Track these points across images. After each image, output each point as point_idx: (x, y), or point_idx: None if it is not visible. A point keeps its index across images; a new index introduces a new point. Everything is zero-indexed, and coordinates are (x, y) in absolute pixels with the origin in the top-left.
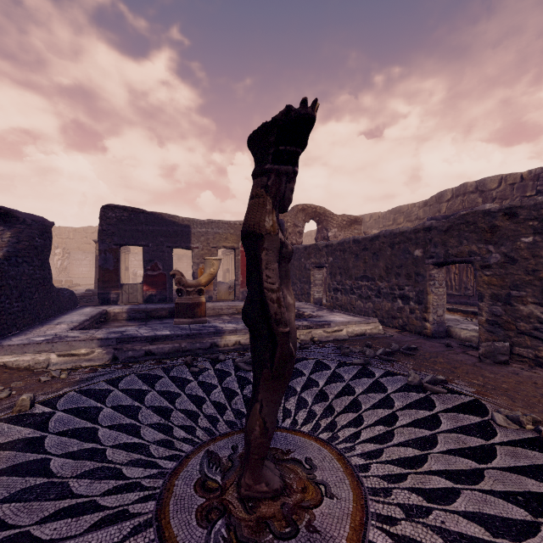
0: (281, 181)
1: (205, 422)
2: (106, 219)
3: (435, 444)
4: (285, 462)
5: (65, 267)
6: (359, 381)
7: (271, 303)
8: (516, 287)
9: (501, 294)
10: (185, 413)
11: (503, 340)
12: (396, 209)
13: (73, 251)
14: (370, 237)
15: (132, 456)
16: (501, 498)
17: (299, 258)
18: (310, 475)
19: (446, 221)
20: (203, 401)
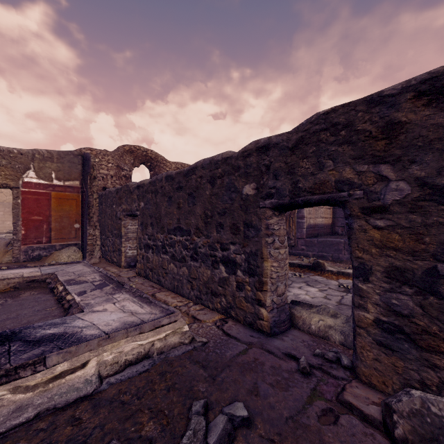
0: None
1: None
2: None
3: None
4: None
5: None
6: None
7: None
8: None
9: (414, 270)
10: None
11: (417, 370)
12: None
13: None
14: (185, 171)
15: None
16: None
17: (111, 204)
18: None
19: (294, 131)
20: None
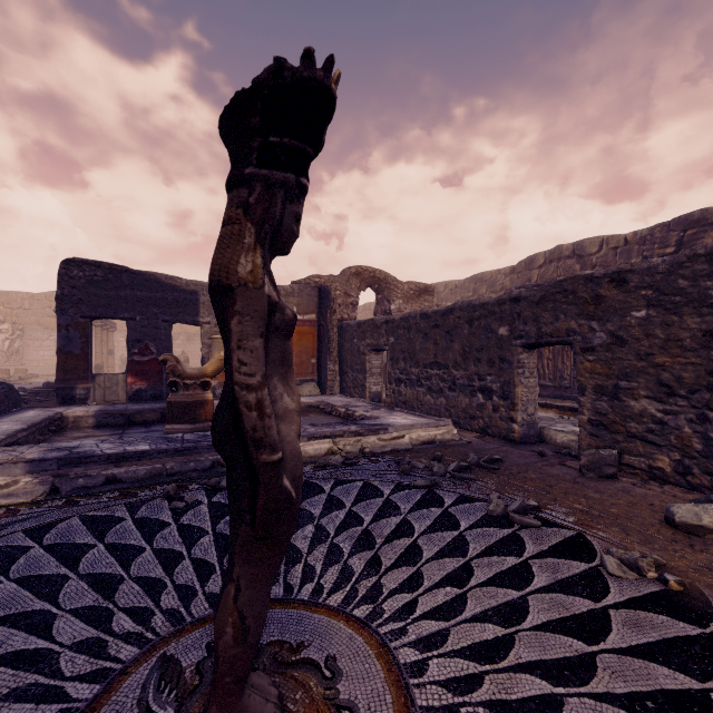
0: (274, 197)
1: (173, 600)
2: (69, 279)
3: (526, 613)
4: (292, 669)
5: (16, 350)
6: (421, 513)
7: (247, 410)
8: (625, 376)
9: (607, 386)
10: (142, 584)
11: (610, 446)
12: (477, 276)
13: (29, 327)
14: (442, 311)
15: (21, 680)
16: (622, 708)
17: (350, 338)
18: (330, 691)
19: (539, 290)
20: (178, 560)
